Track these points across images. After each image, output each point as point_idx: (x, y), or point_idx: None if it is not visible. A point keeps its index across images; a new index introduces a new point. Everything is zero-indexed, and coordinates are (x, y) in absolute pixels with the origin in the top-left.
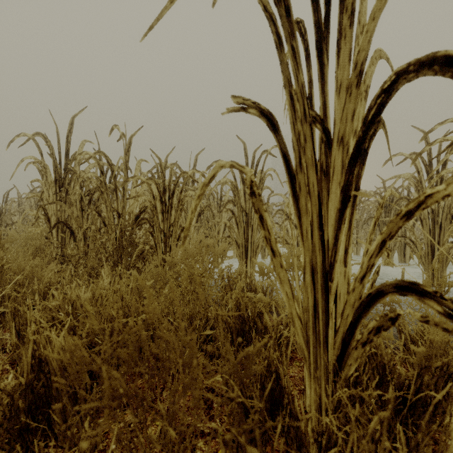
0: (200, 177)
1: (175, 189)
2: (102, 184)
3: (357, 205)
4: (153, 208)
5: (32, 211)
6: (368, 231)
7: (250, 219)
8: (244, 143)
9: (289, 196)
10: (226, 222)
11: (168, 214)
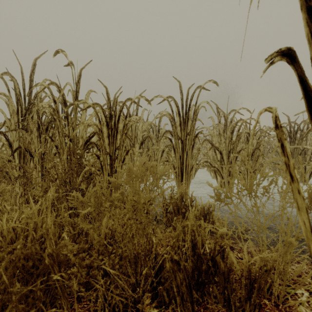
0: (142, 113)
1: (120, 115)
2: (55, 112)
3: (262, 138)
4: (99, 132)
5: (1, 138)
6: (275, 157)
7: (185, 145)
8: (179, 82)
9: (213, 129)
10: (164, 148)
11: (114, 139)
